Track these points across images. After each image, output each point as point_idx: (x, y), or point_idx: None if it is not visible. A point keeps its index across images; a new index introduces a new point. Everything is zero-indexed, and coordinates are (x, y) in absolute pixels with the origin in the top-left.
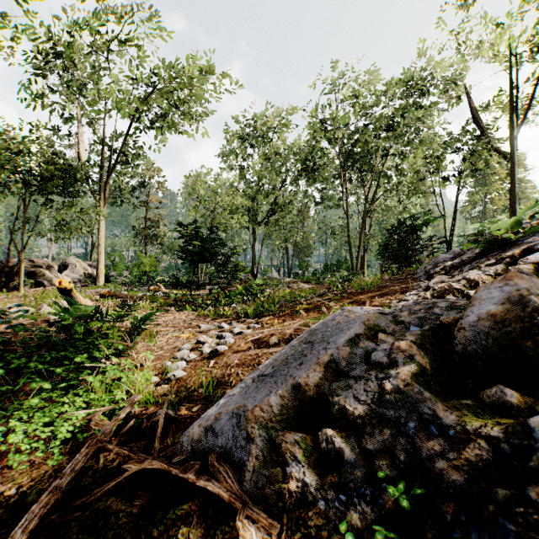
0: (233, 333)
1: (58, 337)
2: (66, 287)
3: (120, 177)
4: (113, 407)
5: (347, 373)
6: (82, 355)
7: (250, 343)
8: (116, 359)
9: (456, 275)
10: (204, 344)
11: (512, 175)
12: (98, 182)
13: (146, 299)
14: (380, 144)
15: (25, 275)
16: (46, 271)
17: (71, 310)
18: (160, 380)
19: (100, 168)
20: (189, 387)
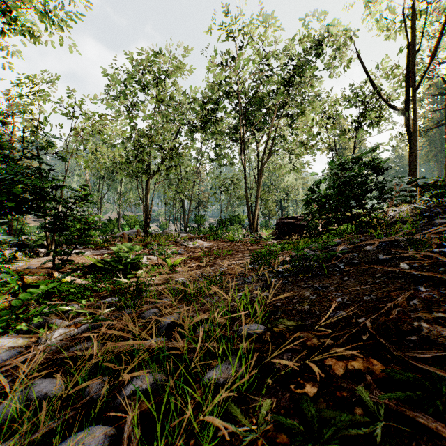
0: None
1: None
2: None
3: None
4: None
5: None
6: None
7: None
8: None
9: None
10: None
11: (414, 128)
12: None
13: None
14: (277, 98)
15: None
16: None
17: None
18: None
19: None
20: None
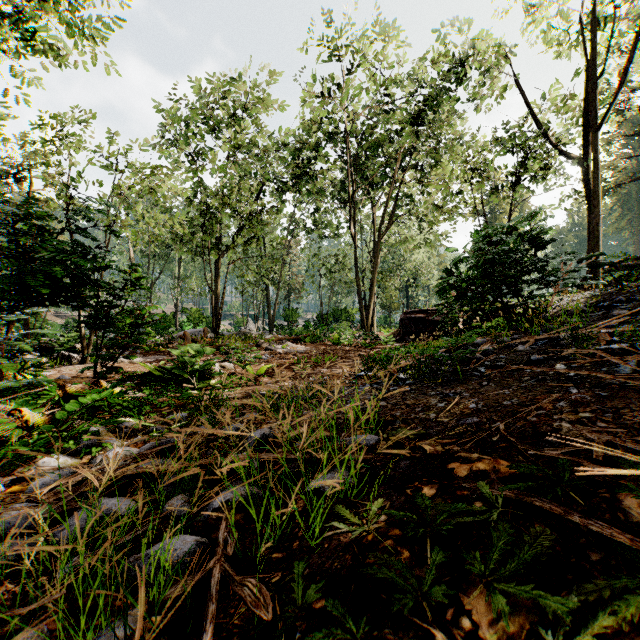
0: None
1: None
2: None
3: None
4: None
5: None
6: None
7: None
8: None
9: None
10: None
11: (595, 184)
12: None
13: None
14: (401, 142)
15: None
16: None
17: None
18: None
19: None
20: None
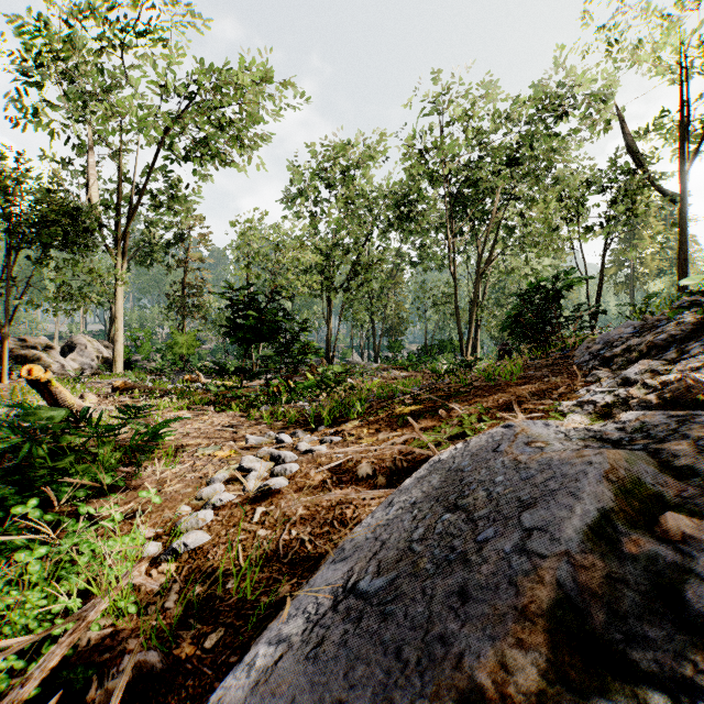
0: (298, 451)
1: (5, 462)
2: (41, 378)
3: (148, 227)
4: (35, 639)
5: (612, 645)
6: (28, 502)
7: (325, 471)
8: (70, 519)
9: (677, 360)
10: (249, 473)
11: (682, 223)
12: (114, 231)
13: (175, 393)
14: (499, 183)
15: (13, 360)
16: (43, 354)
17: (27, 417)
18: (162, 549)
19: (118, 212)
20: (209, 574)
